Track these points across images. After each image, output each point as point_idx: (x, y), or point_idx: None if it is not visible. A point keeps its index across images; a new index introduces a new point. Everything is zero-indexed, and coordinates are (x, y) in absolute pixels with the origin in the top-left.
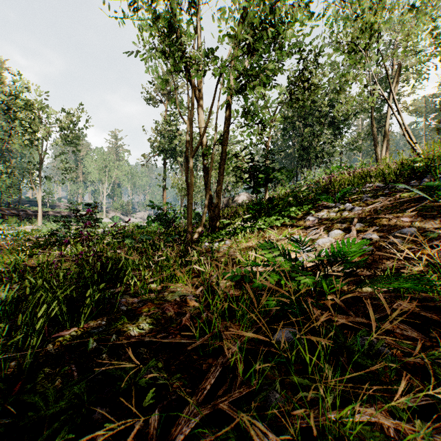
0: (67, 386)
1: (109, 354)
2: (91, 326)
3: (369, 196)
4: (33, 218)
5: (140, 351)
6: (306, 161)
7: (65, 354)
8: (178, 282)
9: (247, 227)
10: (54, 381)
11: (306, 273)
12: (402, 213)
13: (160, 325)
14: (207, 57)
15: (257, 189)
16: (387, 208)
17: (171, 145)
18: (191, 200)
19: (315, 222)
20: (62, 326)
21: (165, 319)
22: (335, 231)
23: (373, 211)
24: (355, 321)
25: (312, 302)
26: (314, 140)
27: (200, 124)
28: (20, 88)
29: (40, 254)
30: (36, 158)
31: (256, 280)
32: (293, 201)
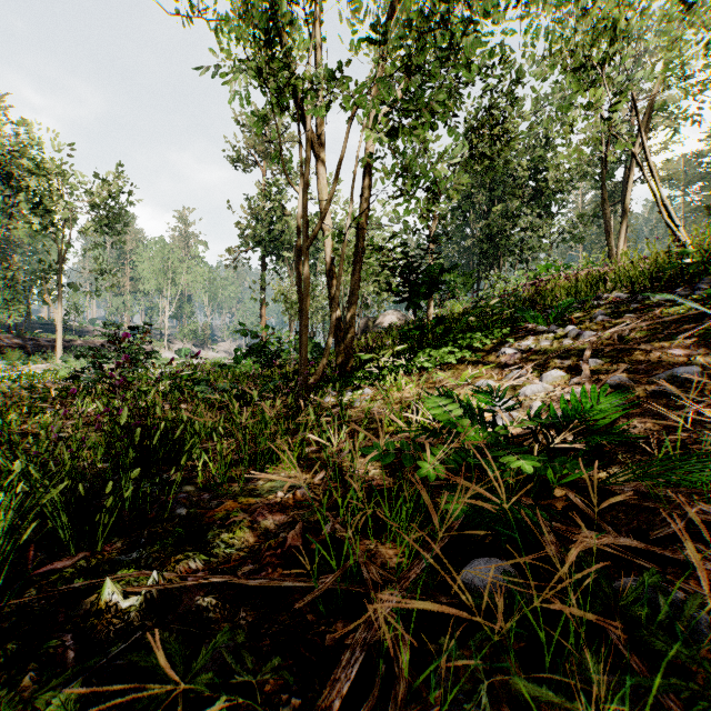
0: (46, 687)
1: (143, 611)
2: (119, 548)
3: (606, 314)
4: (49, 351)
5: (204, 603)
6: (493, 259)
7: (58, 610)
8: (282, 462)
9: (399, 365)
10: (24, 675)
11: (519, 450)
12: (669, 342)
13: (247, 546)
14: (333, 77)
15: (416, 302)
16: (641, 333)
17: (275, 233)
18: (306, 320)
19: (516, 357)
20: (63, 549)
21: (256, 534)
22: (553, 372)
23: (616, 339)
24: (619, 544)
25: (533, 505)
26: (507, 226)
27: (322, 195)
28: (27, 139)
29: (50, 412)
30: (54, 255)
31: (426, 464)
32: (477, 322)
